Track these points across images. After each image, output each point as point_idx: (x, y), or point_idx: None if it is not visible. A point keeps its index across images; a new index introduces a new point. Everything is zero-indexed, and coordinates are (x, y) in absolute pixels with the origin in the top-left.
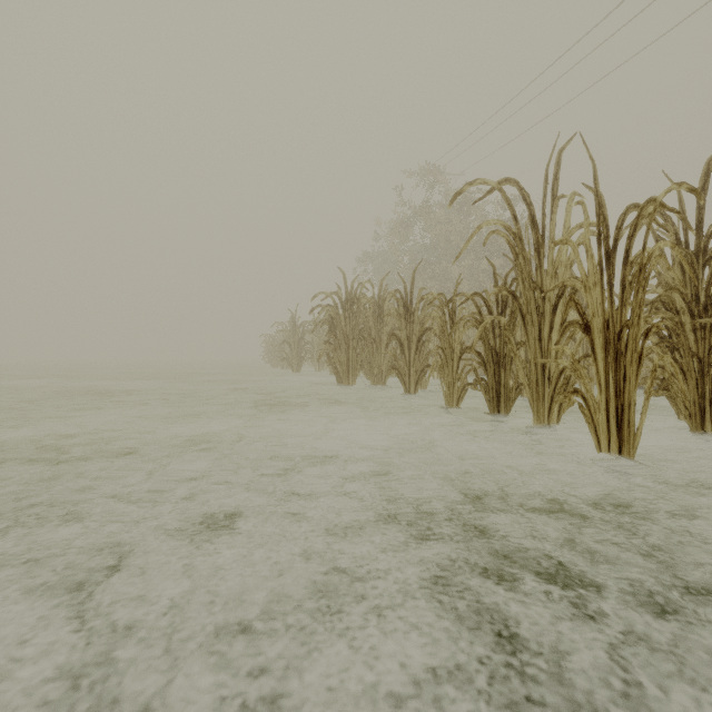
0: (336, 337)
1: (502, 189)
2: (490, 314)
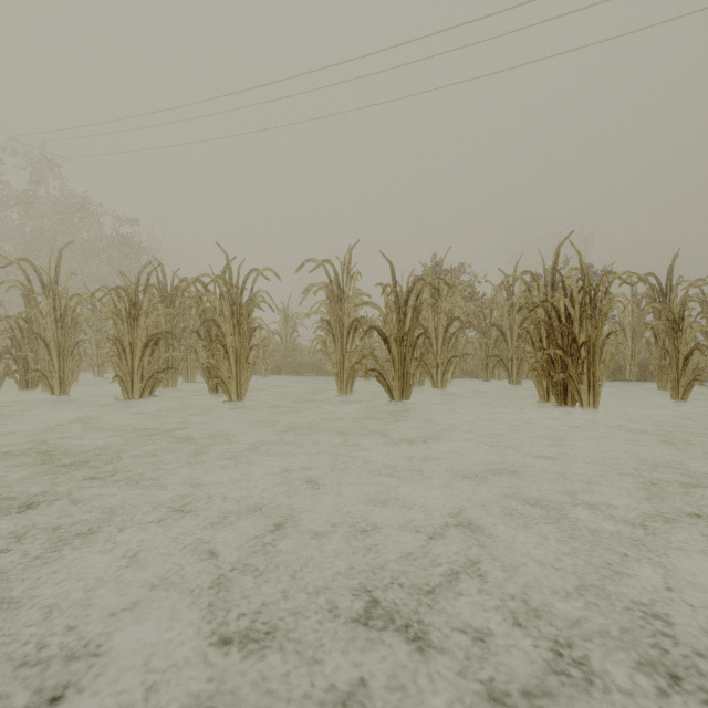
0: None
1: (19, 265)
2: (21, 330)
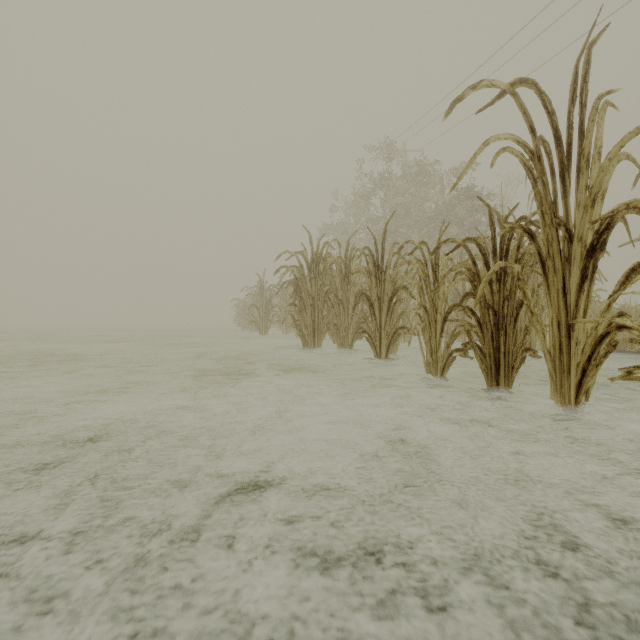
0: (301, 299)
1: (515, 93)
2: (486, 264)
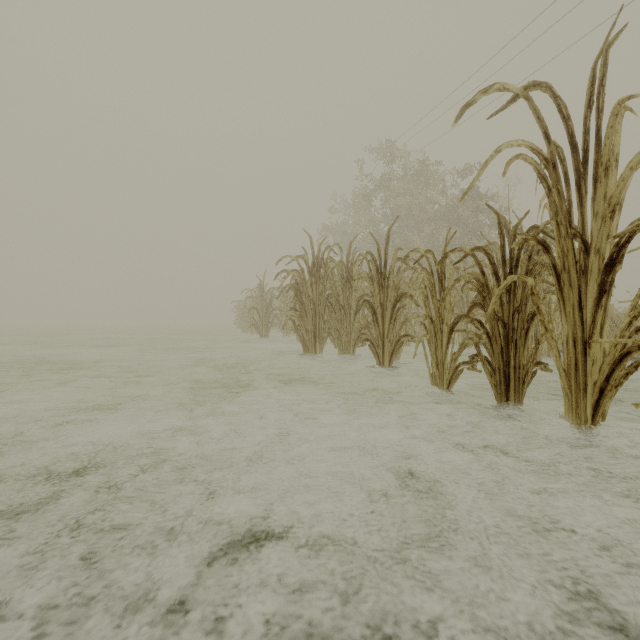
0: (302, 304)
1: (529, 98)
2: (495, 274)
